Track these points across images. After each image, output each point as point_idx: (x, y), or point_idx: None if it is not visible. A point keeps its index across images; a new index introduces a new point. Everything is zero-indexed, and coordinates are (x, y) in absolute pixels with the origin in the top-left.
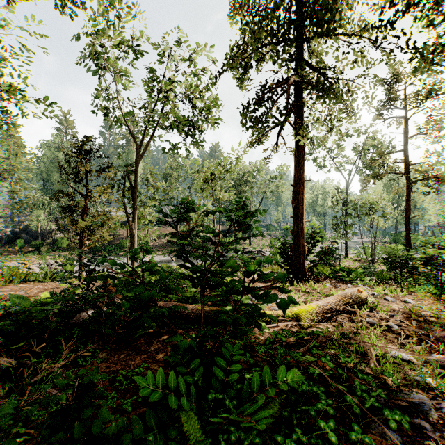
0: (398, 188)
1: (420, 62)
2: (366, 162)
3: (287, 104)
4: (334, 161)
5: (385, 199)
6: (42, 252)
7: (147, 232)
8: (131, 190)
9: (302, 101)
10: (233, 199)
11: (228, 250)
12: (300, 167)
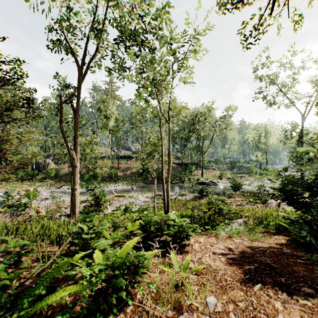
0: None
1: None
2: None
3: None
4: (287, 97)
5: None
6: (35, 179)
7: (118, 165)
8: (74, 115)
9: None
10: None
11: None
12: None
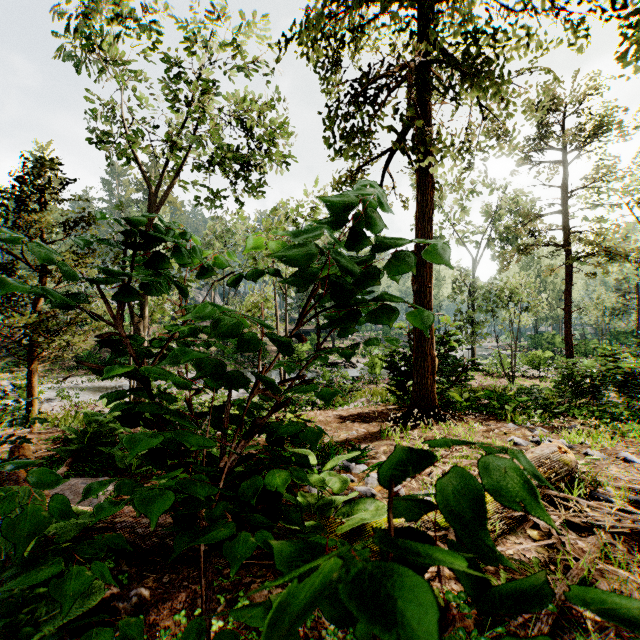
0: (553, 268)
1: (636, 35)
2: (501, 231)
3: (409, 100)
4: (455, 230)
5: (530, 285)
6: None
7: None
8: None
9: (430, 105)
10: (321, 198)
11: (299, 392)
12: (427, 221)
